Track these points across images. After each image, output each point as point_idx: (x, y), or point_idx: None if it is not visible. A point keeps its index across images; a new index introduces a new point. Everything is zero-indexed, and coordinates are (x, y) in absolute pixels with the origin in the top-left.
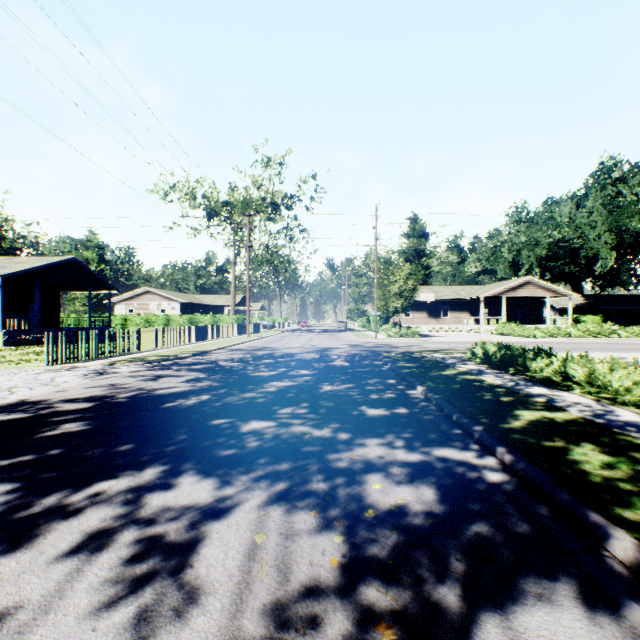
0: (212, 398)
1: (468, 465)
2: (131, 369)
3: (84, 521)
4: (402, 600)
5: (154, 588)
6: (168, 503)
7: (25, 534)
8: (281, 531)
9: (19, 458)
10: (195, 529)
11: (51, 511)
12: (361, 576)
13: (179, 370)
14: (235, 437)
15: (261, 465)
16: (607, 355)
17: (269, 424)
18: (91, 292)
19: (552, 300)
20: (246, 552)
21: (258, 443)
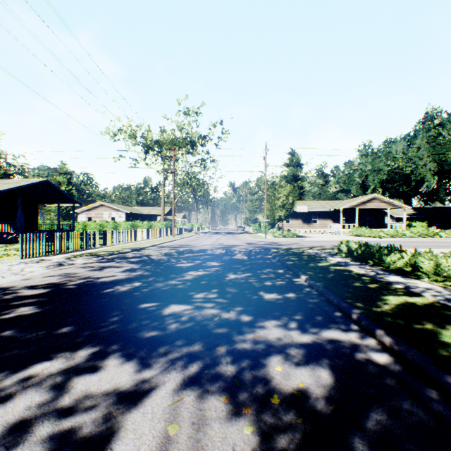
0: (142, 285)
1: (354, 346)
2: (84, 261)
3: (10, 409)
4: None
5: None
6: (91, 387)
7: None
8: (193, 420)
9: None
10: (112, 418)
11: None
12: None
13: (120, 262)
14: (157, 319)
15: (178, 347)
16: (437, 251)
17: (186, 307)
18: (60, 205)
19: (390, 211)
20: (158, 447)
21: (176, 325)
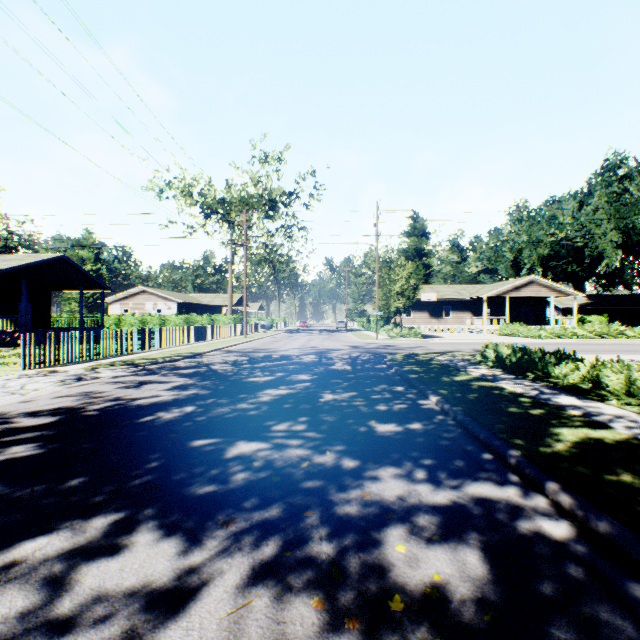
0: (197, 410)
1: (515, 510)
2: (114, 374)
3: None
4: None
5: None
6: (108, 583)
7: None
8: None
9: None
10: (136, 639)
11: None
12: None
13: (166, 375)
14: (217, 466)
15: (245, 511)
16: (624, 357)
17: (260, 446)
18: (82, 291)
19: (555, 300)
20: None
21: (244, 475)
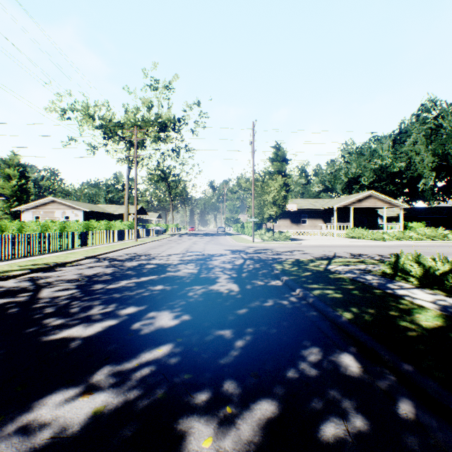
0: None
1: None
2: None
3: None
4: None
5: None
6: None
7: None
8: None
9: None
10: None
11: None
12: None
13: None
14: None
15: None
16: None
17: None
18: None
19: (380, 211)
20: None
21: None
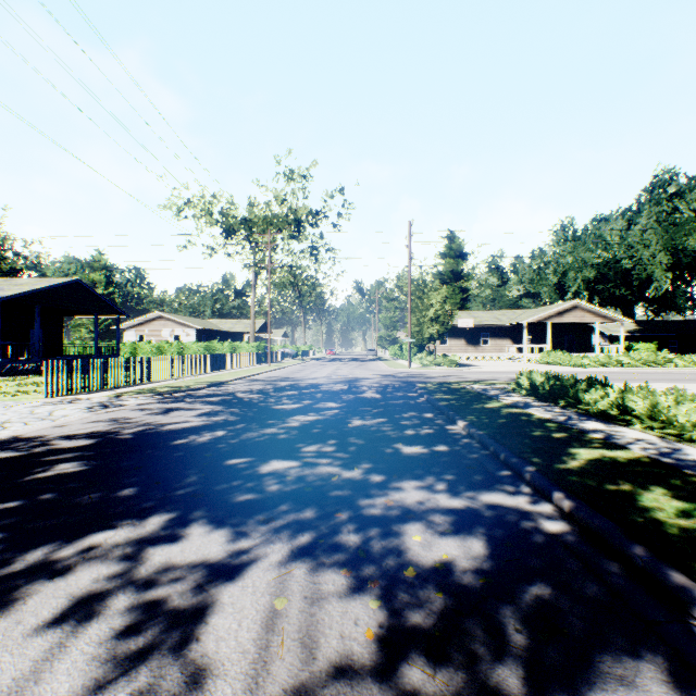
0: (228, 434)
1: (521, 512)
2: (139, 401)
3: (73, 582)
4: (454, 685)
5: (151, 669)
6: (173, 559)
7: (1, 598)
8: (306, 594)
9: (4, 504)
10: (204, 592)
11: (35, 569)
12: (402, 653)
13: (192, 403)
14: (253, 479)
15: (282, 513)
16: (665, 386)
17: (292, 464)
18: (97, 317)
19: (601, 326)
20: (264, 621)
21: (279, 486)
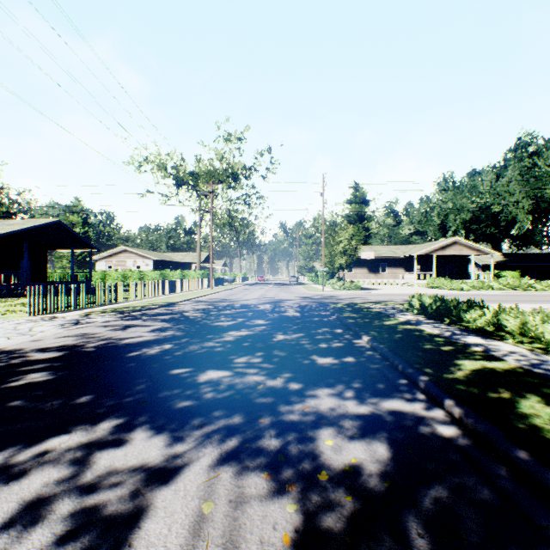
0: (174, 347)
1: (418, 418)
2: (104, 319)
3: (25, 486)
4: None
5: None
6: (116, 463)
7: None
8: (230, 498)
9: None
10: (140, 496)
11: None
12: None
13: (147, 320)
14: (192, 387)
15: (214, 418)
16: (529, 306)
17: (225, 374)
18: (74, 250)
19: (476, 258)
20: (191, 526)
21: (213, 394)
